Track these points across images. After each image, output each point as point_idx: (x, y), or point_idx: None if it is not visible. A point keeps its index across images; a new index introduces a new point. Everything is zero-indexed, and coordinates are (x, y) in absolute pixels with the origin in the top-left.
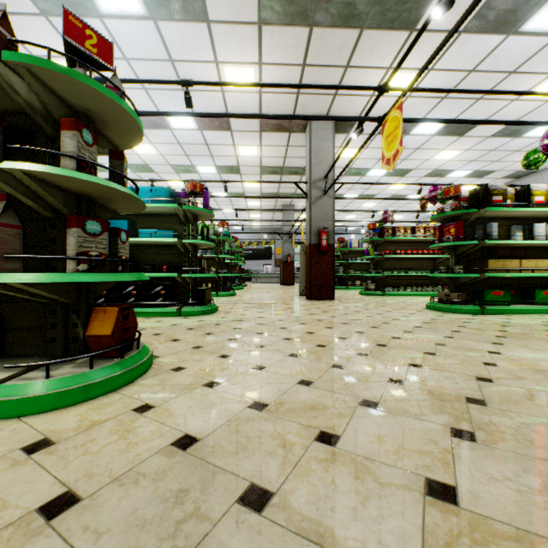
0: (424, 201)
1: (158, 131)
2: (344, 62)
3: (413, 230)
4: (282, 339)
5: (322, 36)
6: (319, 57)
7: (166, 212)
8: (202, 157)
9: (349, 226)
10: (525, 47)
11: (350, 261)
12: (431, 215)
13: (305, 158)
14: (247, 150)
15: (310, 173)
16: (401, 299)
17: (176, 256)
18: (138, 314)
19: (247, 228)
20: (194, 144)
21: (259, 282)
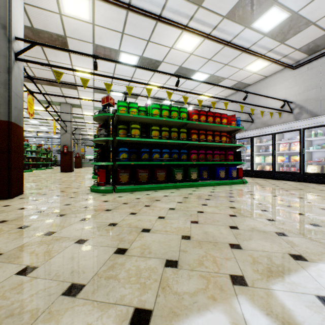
0: None
1: None
2: (61, 92)
3: None
4: None
5: (47, 86)
6: (50, 90)
7: None
8: None
9: None
10: (117, 97)
11: None
12: None
13: None
14: (38, 108)
15: (61, 124)
16: None
17: None
18: None
19: None
20: None
21: None
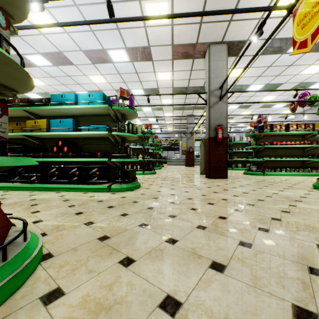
0: (294, 105)
1: (105, 65)
2: None
3: (286, 126)
4: (196, 227)
5: None
6: None
7: (102, 113)
8: (134, 83)
9: (232, 127)
10: None
11: (234, 150)
12: (289, 119)
13: (203, 79)
14: (164, 75)
15: (209, 85)
16: (280, 178)
17: (110, 146)
18: (79, 189)
19: (164, 131)
20: (128, 73)
21: (171, 164)
